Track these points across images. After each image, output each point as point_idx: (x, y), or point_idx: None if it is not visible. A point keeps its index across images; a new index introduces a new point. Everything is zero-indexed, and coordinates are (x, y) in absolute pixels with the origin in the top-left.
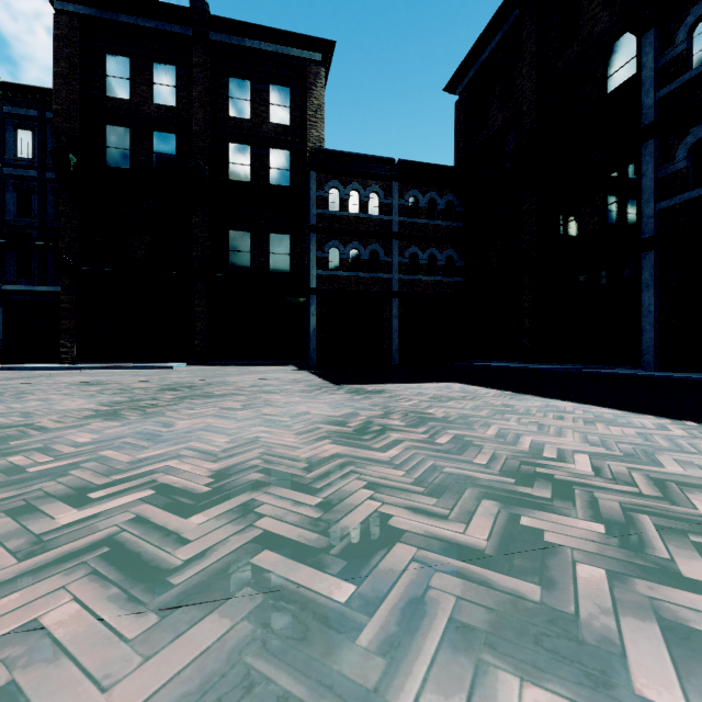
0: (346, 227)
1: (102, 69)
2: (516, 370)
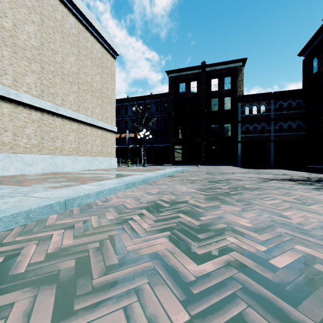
0: (251, 119)
1: (178, 88)
2: (316, 168)
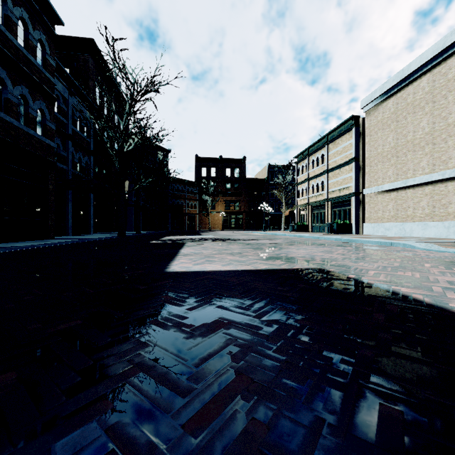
0: None
1: None
2: None
